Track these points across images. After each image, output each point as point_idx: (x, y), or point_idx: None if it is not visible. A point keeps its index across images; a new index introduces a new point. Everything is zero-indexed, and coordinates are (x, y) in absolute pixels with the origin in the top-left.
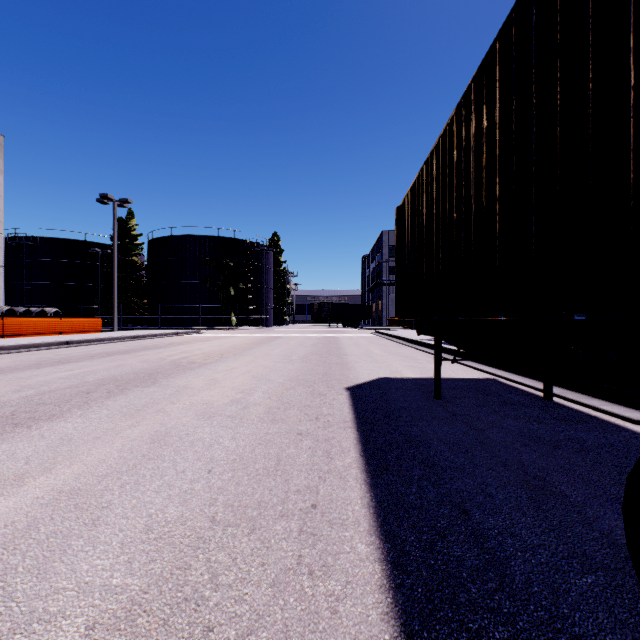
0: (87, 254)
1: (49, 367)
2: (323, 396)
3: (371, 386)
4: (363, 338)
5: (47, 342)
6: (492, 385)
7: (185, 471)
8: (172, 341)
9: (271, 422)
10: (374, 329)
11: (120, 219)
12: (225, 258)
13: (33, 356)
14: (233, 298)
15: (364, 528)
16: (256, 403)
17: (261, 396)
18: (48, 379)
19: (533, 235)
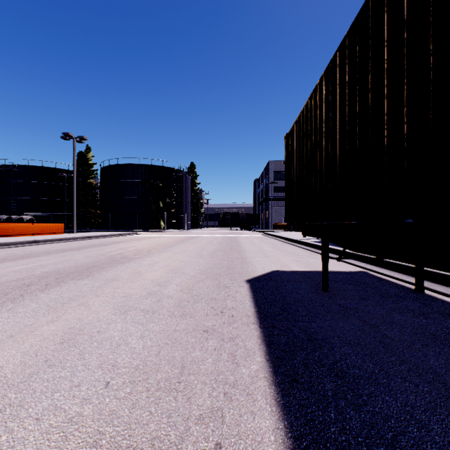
0: (57, 177)
1: (10, 261)
2: (227, 288)
3: (267, 279)
4: (256, 238)
5: (18, 241)
6: (366, 278)
7: (81, 384)
8: (115, 240)
9: (180, 317)
10: (263, 231)
11: (80, 152)
12: (156, 180)
13: (4, 252)
14: (162, 209)
15: None
16: (169, 296)
17: (174, 288)
18: (3, 272)
19: None
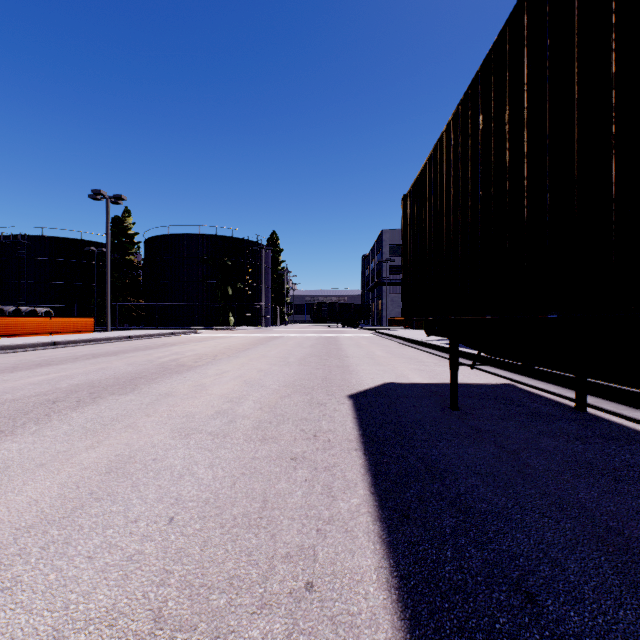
0: (83, 253)
1: (24, 371)
2: (322, 406)
3: (376, 393)
4: (364, 338)
5: (32, 343)
6: (512, 392)
7: (138, 520)
8: (166, 342)
9: (260, 442)
10: (374, 329)
11: (116, 217)
12: (223, 257)
13: (13, 358)
14: (231, 298)
15: (385, 634)
16: (245, 415)
17: (251, 406)
18: (17, 385)
19: (613, 200)
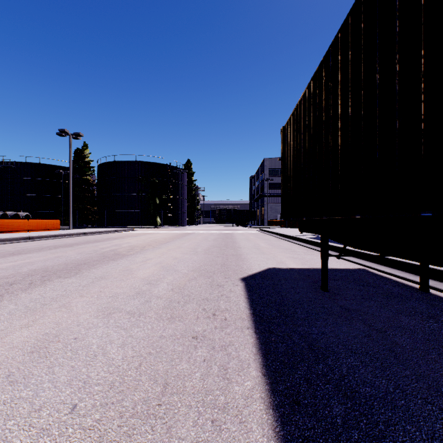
0: (54, 174)
1: None
2: (221, 287)
3: (262, 277)
4: (251, 234)
5: (12, 237)
6: (366, 275)
7: (42, 408)
8: (110, 236)
9: (168, 320)
10: (259, 228)
11: (77, 149)
12: (152, 177)
13: None
14: (158, 205)
15: None
16: (159, 296)
17: (165, 288)
18: None
19: None
